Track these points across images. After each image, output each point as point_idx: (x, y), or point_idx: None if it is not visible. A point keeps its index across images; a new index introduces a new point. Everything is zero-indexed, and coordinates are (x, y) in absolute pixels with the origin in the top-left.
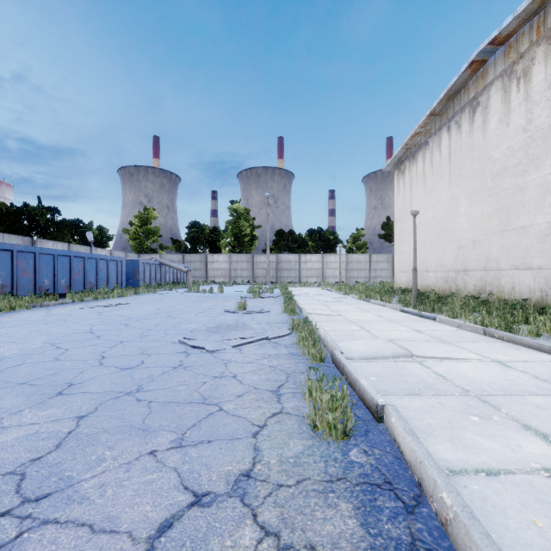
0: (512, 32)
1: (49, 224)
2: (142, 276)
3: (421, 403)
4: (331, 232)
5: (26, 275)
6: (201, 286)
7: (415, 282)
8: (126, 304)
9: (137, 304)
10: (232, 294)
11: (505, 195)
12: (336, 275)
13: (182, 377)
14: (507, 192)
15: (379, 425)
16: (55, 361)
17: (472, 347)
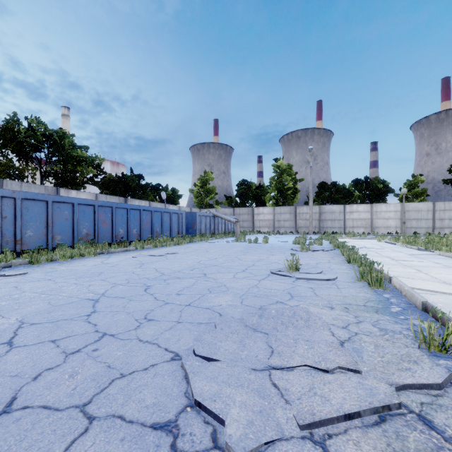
0: None
1: (136, 187)
2: (199, 227)
3: None
4: (379, 180)
5: (105, 225)
6: (247, 235)
7: None
8: (175, 253)
9: (183, 254)
10: (277, 245)
11: None
12: (387, 226)
13: None
14: None
15: None
16: None
17: None
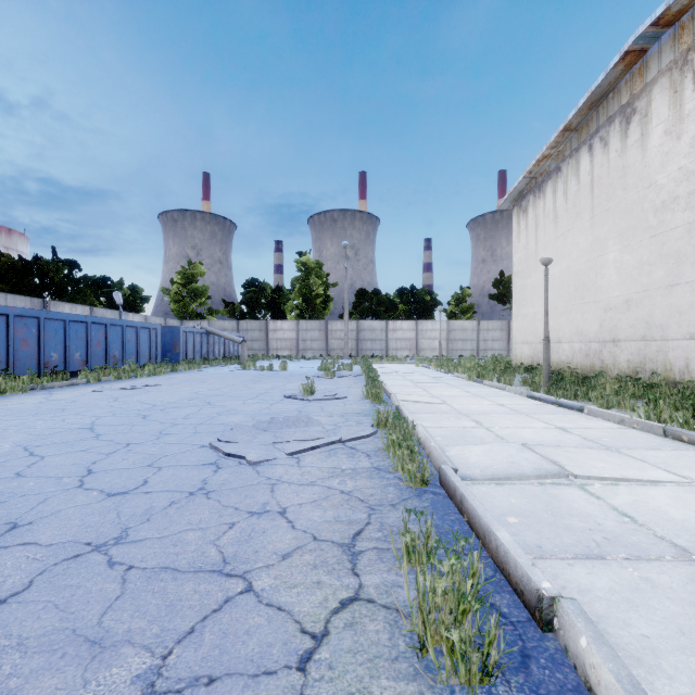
0: (686, 6)
1: (66, 282)
2: (183, 349)
3: (611, 579)
4: (427, 291)
5: (26, 346)
6: (259, 361)
7: (547, 357)
8: (156, 385)
9: (170, 385)
10: (298, 372)
11: (675, 236)
12: (434, 348)
13: (199, 513)
14: (678, 231)
15: (546, 639)
16: (14, 478)
17: (654, 458)
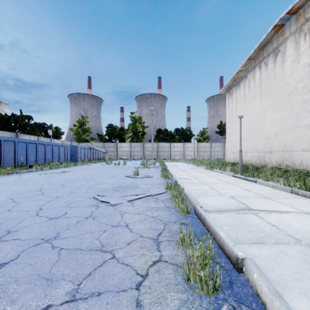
0: (301, 5)
1: (26, 125)
2: (79, 155)
3: (267, 251)
4: (188, 130)
5: (9, 154)
6: (113, 161)
7: (241, 159)
8: (68, 171)
9: (74, 171)
10: (131, 166)
11: (296, 106)
12: (191, 155)
13: (90, 226)
14: (298, 104)
15: (240, 276)
16: (7, 212)
17: (287, 202)
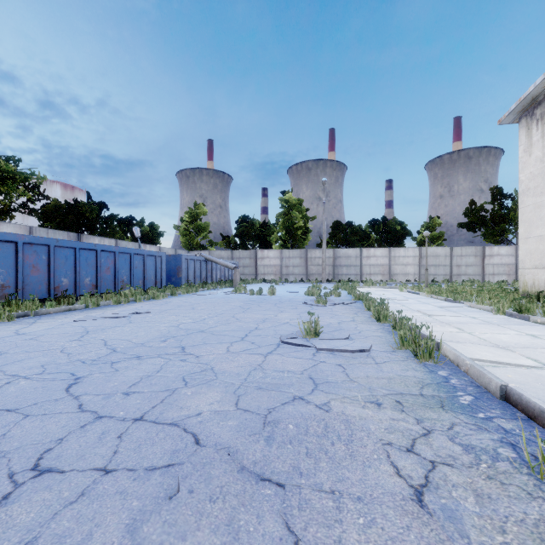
0: None
1: (96, 219)
2: (185, 274)
3: None
4: (397, 221)
5: (36, 272)
6: (249, 284)
7: None
8: (145, 313)
9: (158, 313)
10: (287, 298)
11: None
12: (406, 273)
13: None
14: None
15: None
16: None
17: None
